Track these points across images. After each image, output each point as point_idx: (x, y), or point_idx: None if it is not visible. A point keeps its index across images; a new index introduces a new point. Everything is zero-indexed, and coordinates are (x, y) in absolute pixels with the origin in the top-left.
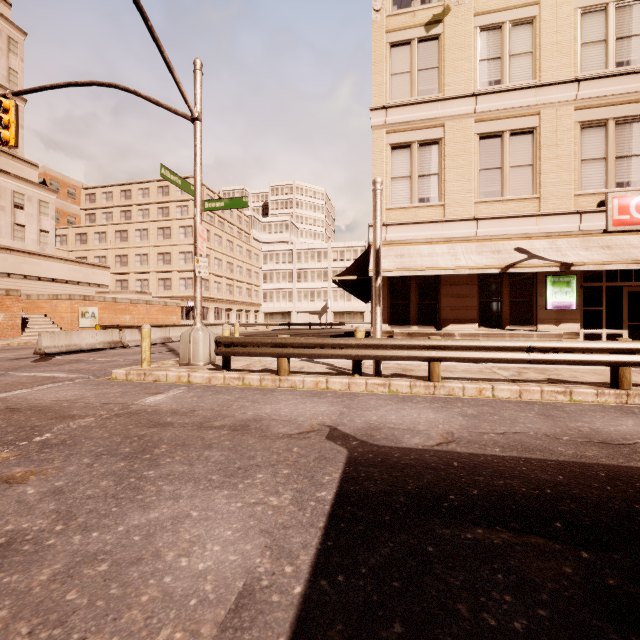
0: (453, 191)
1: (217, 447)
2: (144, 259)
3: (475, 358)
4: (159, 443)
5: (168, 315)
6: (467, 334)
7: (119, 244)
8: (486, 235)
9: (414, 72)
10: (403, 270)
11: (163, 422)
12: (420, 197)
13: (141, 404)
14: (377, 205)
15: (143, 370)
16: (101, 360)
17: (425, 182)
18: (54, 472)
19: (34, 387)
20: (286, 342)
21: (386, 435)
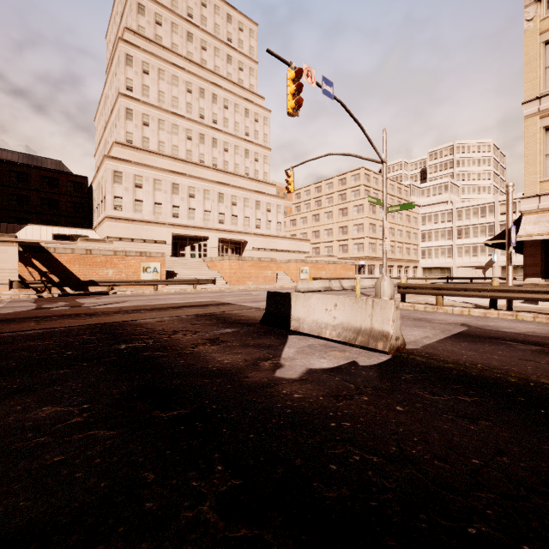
0: None
1: (409, 322)
2: (329, 232)
3: None
4: None
5: (347, 271)
6: None
7: (314, 224)
8: None
9: None
10: None
11: None
12: None
13: None
14: (509, 200)
15: None
16: None
17: None
18: None
19: None
20: (441, 287)
21: (492, 328)
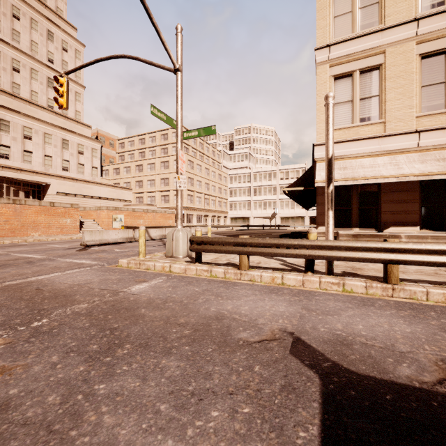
0: (394, 109)
1: (175, 353)
2: (152, 183)
3: (442, 262)
4: (125, 341)
5: (166, 220)
6: (414, 236)
7: (138, 174)
8: (429, 145)
9: (355, 11)
10: (347, 180)
11: (137, 313)
12: (361, 117)
13: (127, 292)
14: (329, 118)
15: (139, 260)
16: (117, 251)
17: (366, 104)
18: (20, 372)
19: (65, 271)
20: (246, 242)
21: (361, 355)
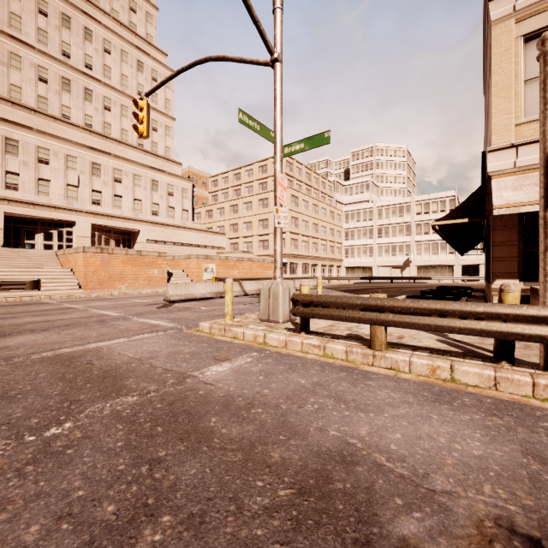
0: None
1: None
2: (249, 226)
3: None
4: (165, 501)
5: (265, 270)
6: None
7: (232, 216)
8: None
9: None
10: None
11: (202, 427)
12: None
13: (198, 378)
14: None
15: (224, 325)
16: (203, 309)
17: None
18: None
19: (132, 336)
20: (383, 304)
21: None
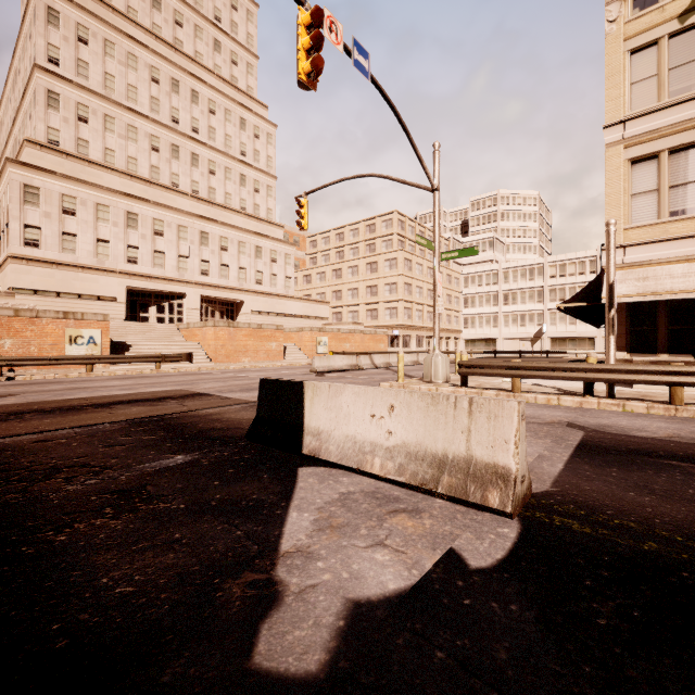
0: None
1: None
2: (355, 293)
3: None
4: None
5: (377, 343)
6: None
7: (335, 281)
8: None
9: (663, 73)
10: (645, 295)
11: None
12: (671, 210)
13: None
14: (610, 244)
15: (401, 384)
16: (358, 377)
17: (679, 193)
18: None
19: None
20: (519, 365)
21: (616, 429)
